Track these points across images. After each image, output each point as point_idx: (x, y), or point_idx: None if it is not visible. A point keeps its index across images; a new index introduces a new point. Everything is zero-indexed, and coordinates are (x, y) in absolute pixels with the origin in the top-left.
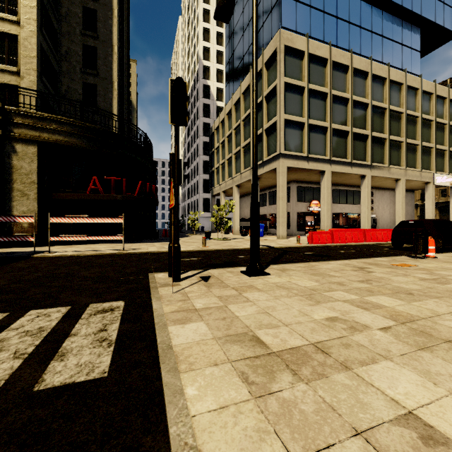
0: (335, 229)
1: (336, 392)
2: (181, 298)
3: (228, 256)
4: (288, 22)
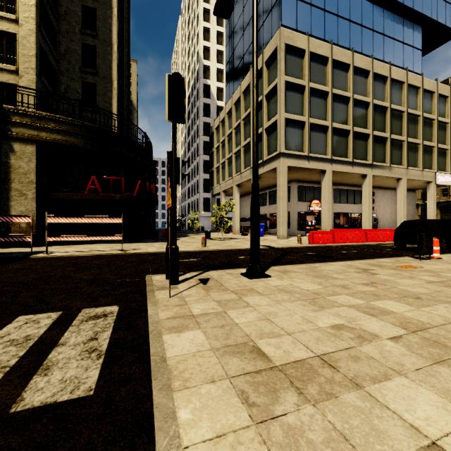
0: (336, 229)
1: (347, 416)
2: (178, 302)
3: (228, 257)
4: (288, 21)
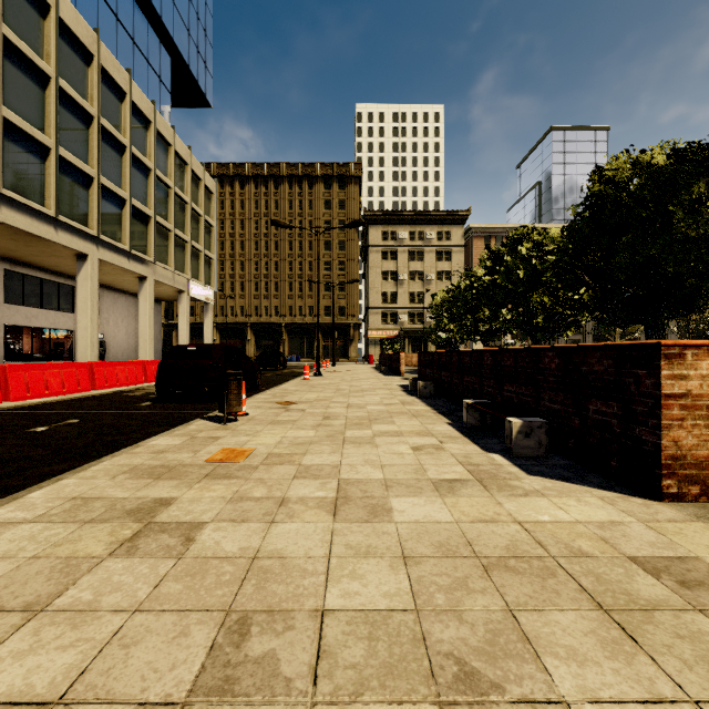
0: (13, 365)
1: None
2: None
3: None
4: None
